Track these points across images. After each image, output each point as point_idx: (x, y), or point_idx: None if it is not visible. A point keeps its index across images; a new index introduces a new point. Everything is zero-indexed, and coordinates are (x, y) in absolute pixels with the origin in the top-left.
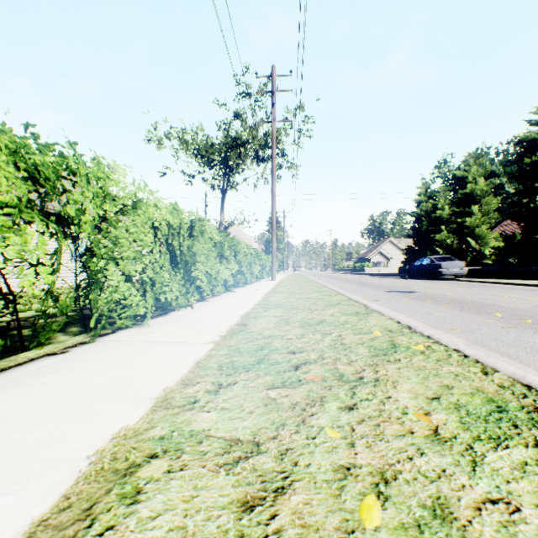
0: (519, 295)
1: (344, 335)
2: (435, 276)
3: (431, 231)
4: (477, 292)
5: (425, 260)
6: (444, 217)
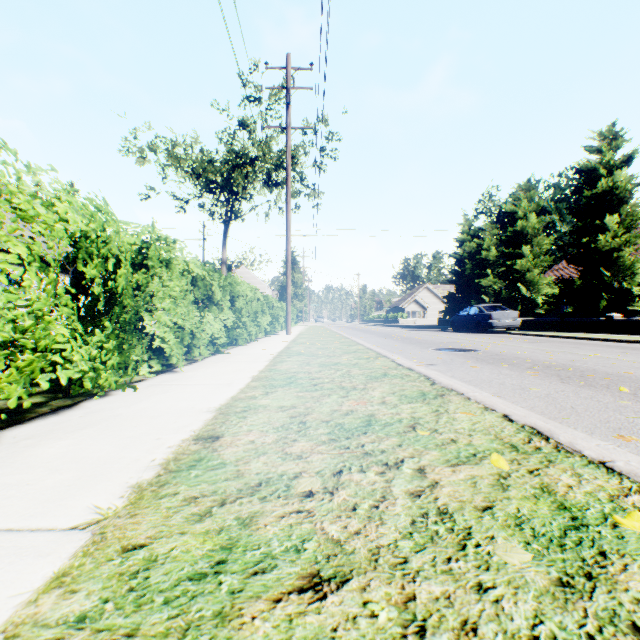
0: (605, 354)
1: (430, 471)
2: (485, 329)
3: (476, 276)
4: (549, 349)
5: (473, 309)
6: (490, 259)
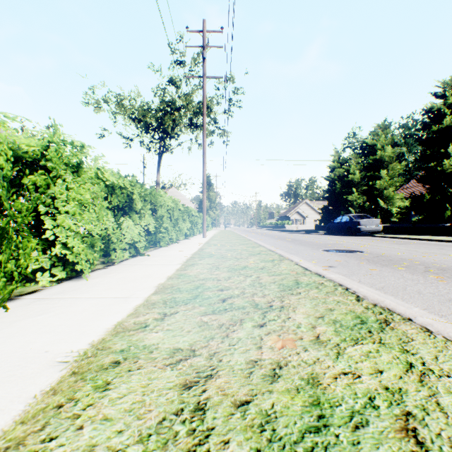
0: None
1: None
2: (354, 233)
3: (344, 193)
4: (421, 250)
5: (344, 217)
6: (355, 180)
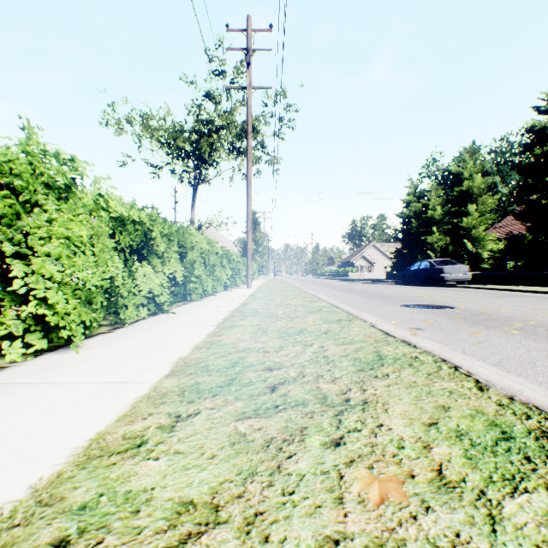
0: None
1: None
2: (436, 283)
3: (422, 233)
4: (530, 306)
5: (424, 263)
6: (436, 218)
